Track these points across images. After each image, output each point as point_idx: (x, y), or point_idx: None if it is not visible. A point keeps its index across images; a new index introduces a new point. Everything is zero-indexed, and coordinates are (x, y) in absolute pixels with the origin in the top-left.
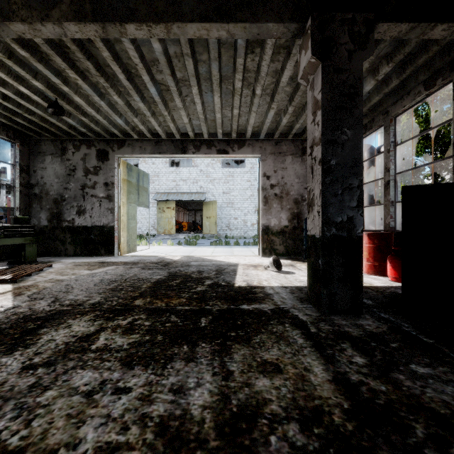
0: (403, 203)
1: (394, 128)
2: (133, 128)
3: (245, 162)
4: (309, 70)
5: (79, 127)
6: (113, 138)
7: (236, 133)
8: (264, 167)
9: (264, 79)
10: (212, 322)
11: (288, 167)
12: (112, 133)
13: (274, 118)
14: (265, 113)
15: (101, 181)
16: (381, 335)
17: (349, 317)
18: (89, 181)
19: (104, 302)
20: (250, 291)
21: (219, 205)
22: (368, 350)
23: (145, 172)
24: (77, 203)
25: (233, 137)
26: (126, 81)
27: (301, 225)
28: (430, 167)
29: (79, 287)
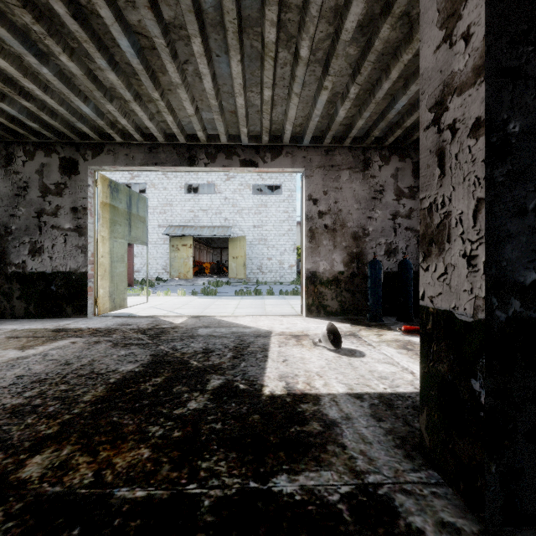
0: None
1: None
2: (111, 124)
3: (282, 188)
4: None
5: (24, 119)
6: (84, 141)
7: (268, 134)
8: (309, 187)
9: (315, 23)
10: None
11: (344, 186)
12: (82, 133)
13: (326, 109)
14: (313, 99)
15: (66, 206)
16: None
17: None
18: (48, 205)
19: None
20: (293, 411)
21: (249, 242)
22: None
23: (142, 195)
24: (30, 238)
25: (263, 141)
26: (72, 22)
27: (362, 270)
28: None
29: None
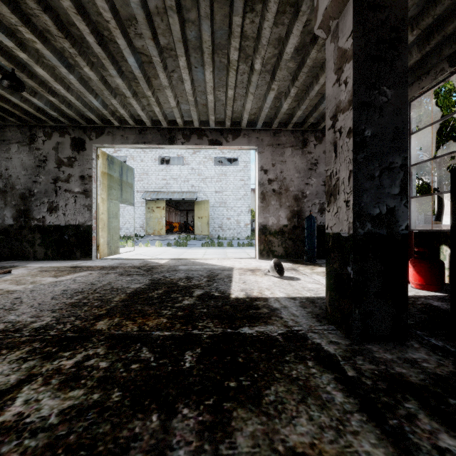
0: (452, 192)
1: (409, 114)
2: (112, 113)
3: (238, 160)
4: (332, 12)
5: (48, 109)
6: (90, 125)
7: (230, 120)
8: (261, 160)
9: (265, 49)
10: (201, 360)
11: (287, 160)
12: (89, 119)
13: (274, 103)
14: (264, 96)
15: (76, 174)
16: (455, 382)
17: (391, 346)
18: (62, 174)
19: (53, 325)
20: (251, 304)
21: (211, 205)
22: (452, 417)
23: (130, 166)
24: (48, 199)
25: (226, 126)
26: (97, 47)
27: (301, 224)
28: (437, 163)
29: (29, 302)
